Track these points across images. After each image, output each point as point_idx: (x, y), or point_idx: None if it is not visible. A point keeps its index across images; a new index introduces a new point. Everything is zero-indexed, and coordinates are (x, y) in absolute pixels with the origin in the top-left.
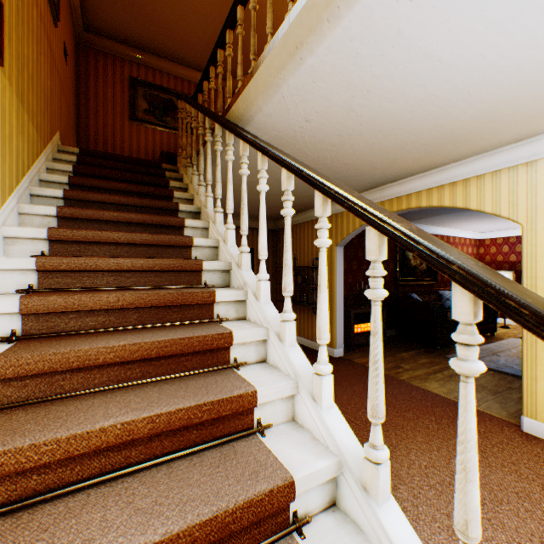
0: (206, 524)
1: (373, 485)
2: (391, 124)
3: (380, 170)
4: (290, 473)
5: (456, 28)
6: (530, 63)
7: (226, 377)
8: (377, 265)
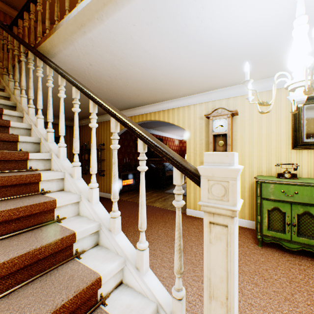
0: (22, 256)
1: (113, 227)
2: (134, 77)
3: (133, 99)
4: (73, 230)
5: (153, 43)
6: (182, 66)
7: (36, 197)
8: (115, 134)
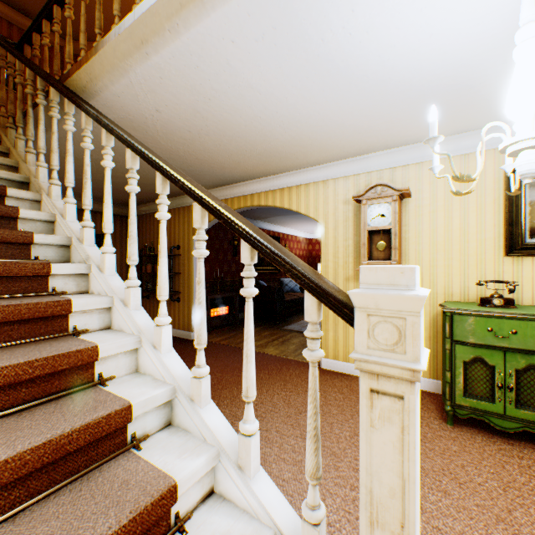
0: (39, 448)
1: (198, 395)
2: (232, 132)
3: (229, 170)
4: (129, 400)
5: (266, 73)
6: (314, 112)
7: (64, 341)
8: (201, 232)
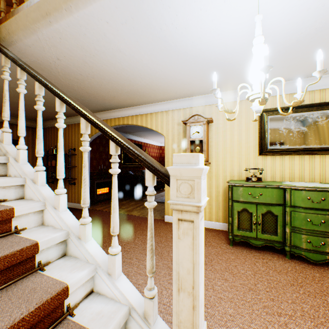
0: None
1: (83, 235)
2: (109, 77)
3: (108, 101)
4: (36, 240)
5: (129, 44)
6: (159, 70)
7: None
8: (86, 135)
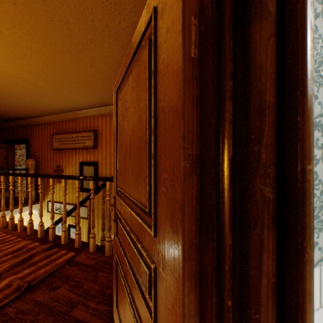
0: None
1: None
2: None
3: None
4: None
5: None
6: None
7: None
8: None
